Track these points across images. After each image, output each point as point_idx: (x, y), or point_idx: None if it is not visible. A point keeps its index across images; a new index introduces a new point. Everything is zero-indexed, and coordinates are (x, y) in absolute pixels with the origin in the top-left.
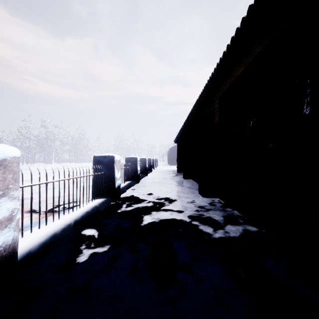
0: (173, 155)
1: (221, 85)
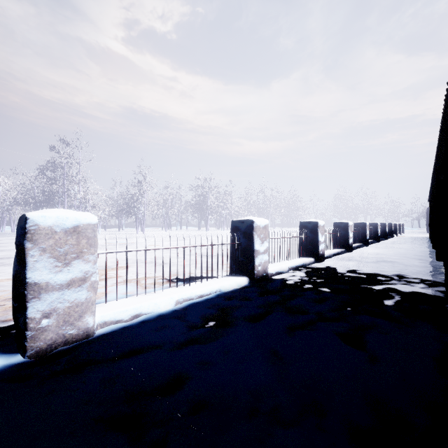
0: None
1: None
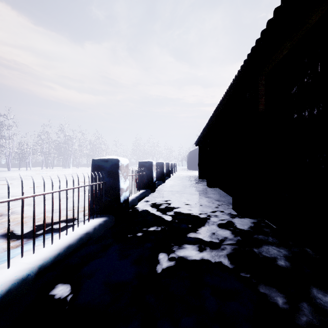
0: (193, 159)
1: (274, 52)
